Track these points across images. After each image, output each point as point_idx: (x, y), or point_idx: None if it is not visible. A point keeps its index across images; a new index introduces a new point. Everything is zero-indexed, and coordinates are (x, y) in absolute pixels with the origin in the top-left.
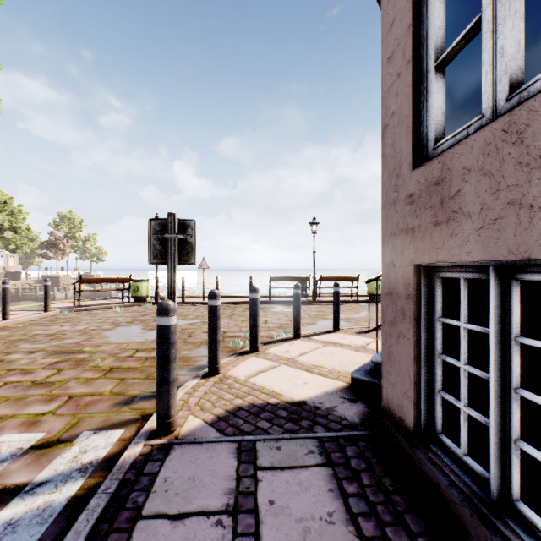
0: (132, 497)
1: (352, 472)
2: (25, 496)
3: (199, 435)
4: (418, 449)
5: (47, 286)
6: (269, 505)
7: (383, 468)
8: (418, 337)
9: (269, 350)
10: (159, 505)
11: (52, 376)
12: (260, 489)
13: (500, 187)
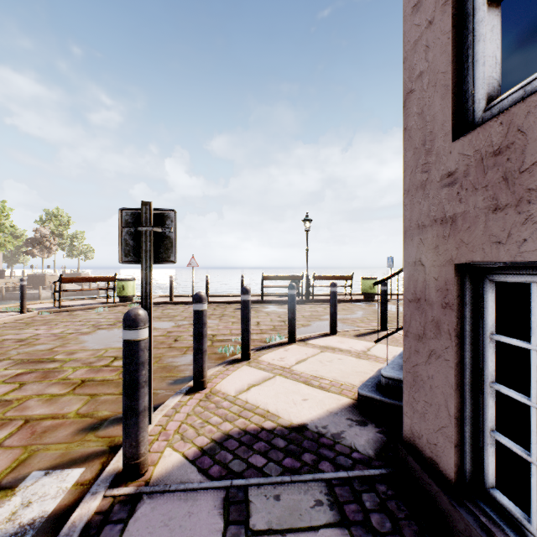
0: None
1: None
2: None
3: (177, 479)
4: (463, 508)
5: (23, 285)
6: None
7: (414, 529)
8: (460, 359)
9: (262, 357)
10: None
11: (11, 392)
12: None
13: None
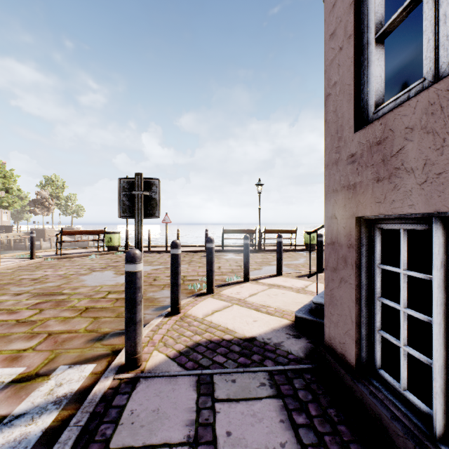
0: (101, 429)
1: (301, 404)
2: (3, 428)
3: (163, 369)
4: (359, 383)
5: (33, 237)
6: (226, 437)
7: (327, 399)
8: (359, 282)
9: (222, 292)
10: (125, 437)
11: (35, 315)
12: (218, 420)
13: (445, 143)
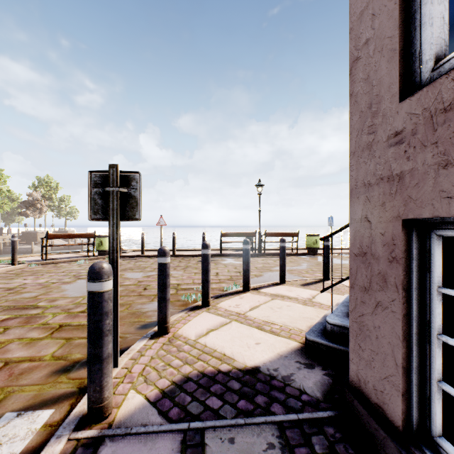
0: None
1: None
2: None
3: (138, 421)
4: None
5: (14, 241)
6: None
7: None
8: (407, 311)
9: (220, 304)
10: None
11: None
12: None
13: None
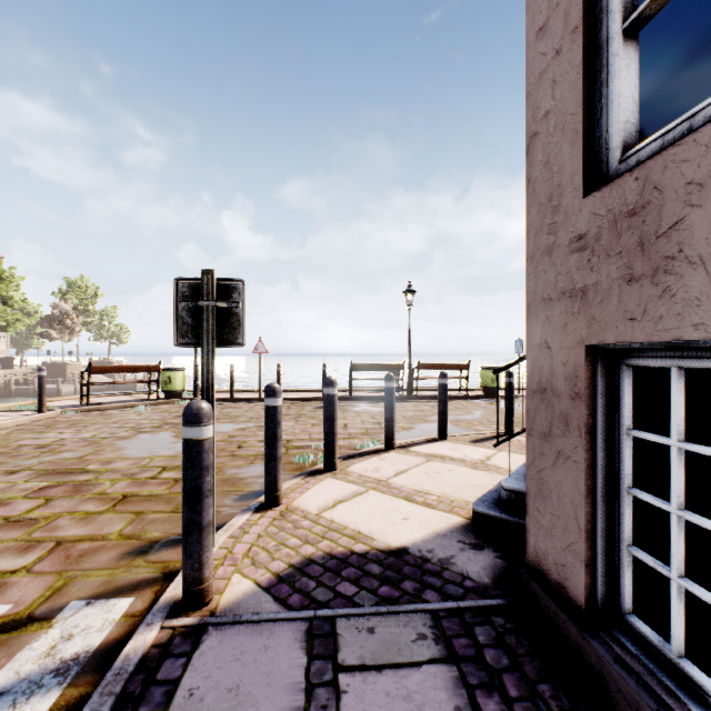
0: None
1: (490, 674)
2: None
3: (249, 609)
4: (594, 639)
5: (42, 377)
6: None
7: (536, 666)
8: (592, 460)
9: (351, 468)
10: None
11: (36, 509)
12: (345, 708)
13: None
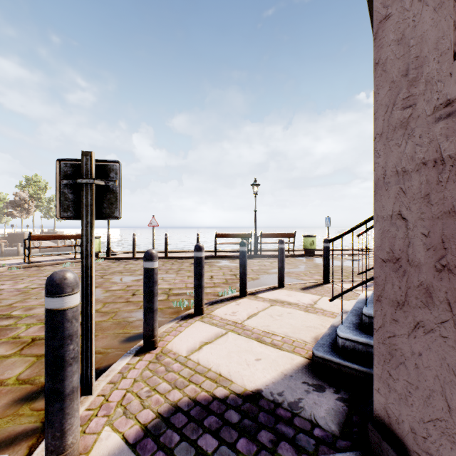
0: None
1: None
2: None
3: None
4: None
5: None
6: None
7: None
8: None
9: (214, 312)
10: None
11: None
12: None
13: None
